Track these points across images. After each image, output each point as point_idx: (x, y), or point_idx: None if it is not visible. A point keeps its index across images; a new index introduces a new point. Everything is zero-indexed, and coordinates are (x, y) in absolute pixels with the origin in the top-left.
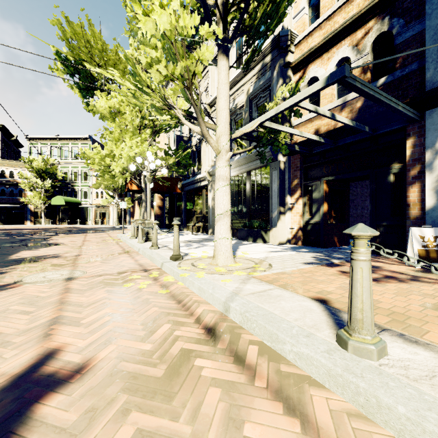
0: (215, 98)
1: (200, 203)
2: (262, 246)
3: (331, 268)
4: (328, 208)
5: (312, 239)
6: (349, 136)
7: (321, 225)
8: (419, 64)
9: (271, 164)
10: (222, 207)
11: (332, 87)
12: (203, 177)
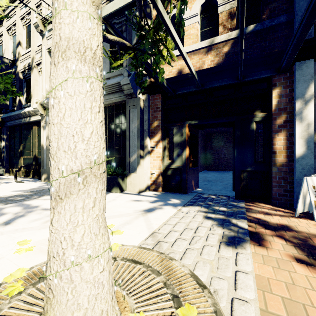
0: (51, 14)
1: (29, 142)
2: (123, 199)
3: (272, 251)
4: (189, 152)
5: (173, 184)
6: (215, 80)
7: (184, 170)
8: (288, 17)
9: (129, 100)
10: (80, 149)
11: (197, 28)
12: (34, 111)
